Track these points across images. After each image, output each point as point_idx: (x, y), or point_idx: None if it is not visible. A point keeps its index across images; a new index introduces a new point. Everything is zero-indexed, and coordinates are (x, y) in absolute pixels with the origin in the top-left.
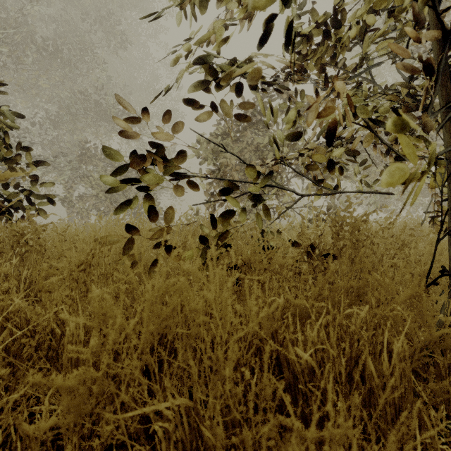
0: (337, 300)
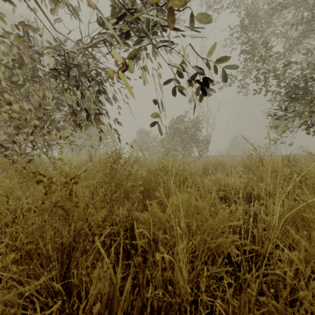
0: None
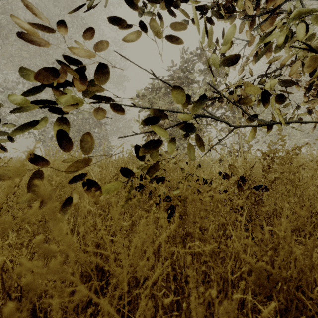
0: (314, 263)
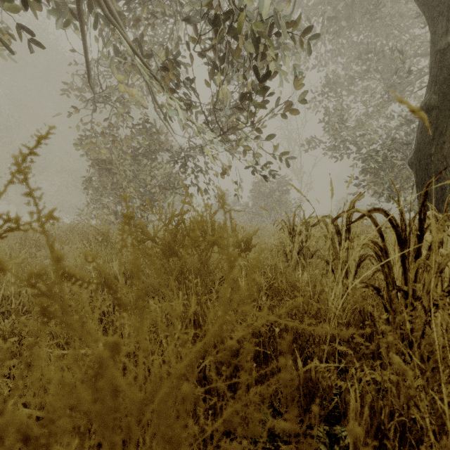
0: None
